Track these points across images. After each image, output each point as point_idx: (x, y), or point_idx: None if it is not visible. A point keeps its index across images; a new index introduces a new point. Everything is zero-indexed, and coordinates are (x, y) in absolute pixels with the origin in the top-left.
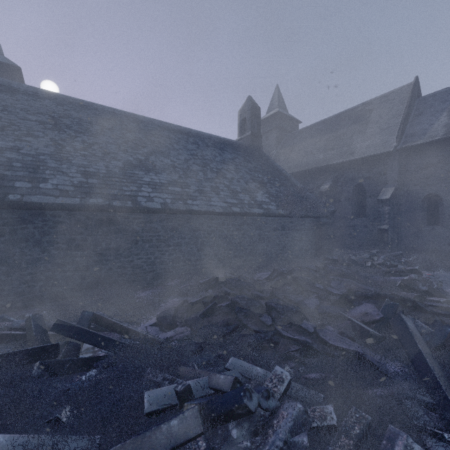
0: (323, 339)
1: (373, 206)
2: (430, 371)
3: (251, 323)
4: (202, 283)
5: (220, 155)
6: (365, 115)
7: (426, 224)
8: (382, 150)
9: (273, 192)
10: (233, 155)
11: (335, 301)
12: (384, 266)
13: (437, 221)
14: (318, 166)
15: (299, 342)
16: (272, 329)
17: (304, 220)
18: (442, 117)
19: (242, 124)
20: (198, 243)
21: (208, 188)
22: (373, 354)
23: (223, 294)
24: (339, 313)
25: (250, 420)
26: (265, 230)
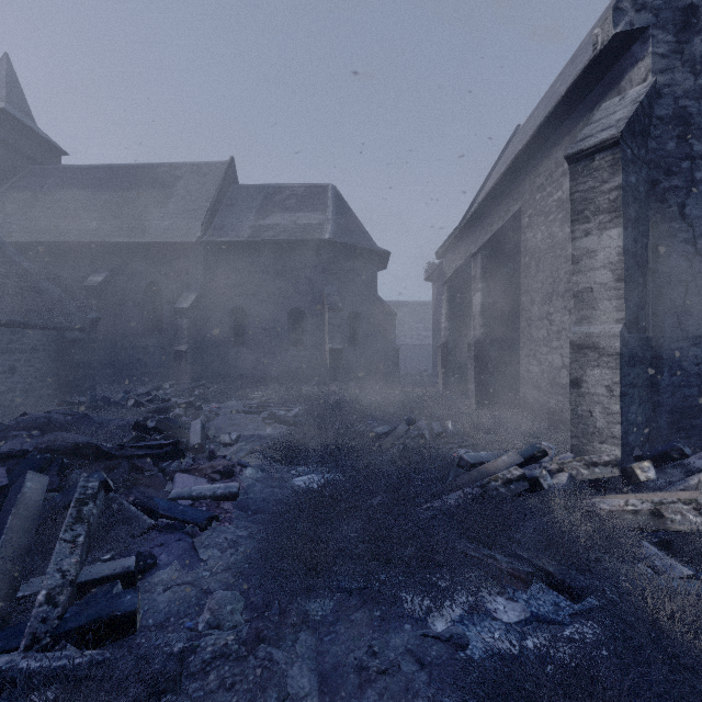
0: None
1: (172, 318)
2: None
3: None
4: None
5: None
6: (170, 182)
7: (234, 345)
8: (184, 238)
9: None
10: None
11: None
12: (159, 402)
13: (244, 341)
14: (84, 241)
15: None
16: None
17: (21, 332)
18: (251, 217)
19: None
20: None
21: None
22: None
23: None
24: None
25: None
26: None
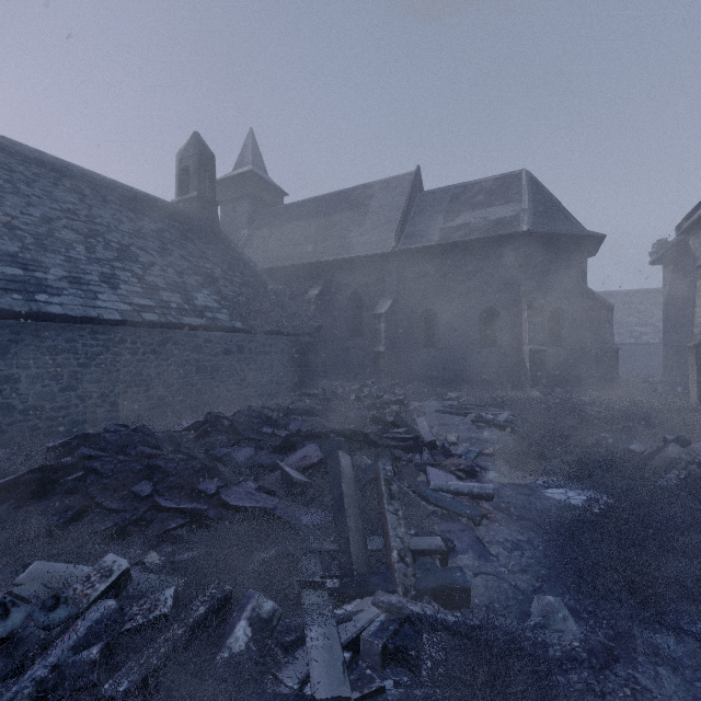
0: (223, 501)
1: (370, 322)
2: (344, 512)
3: (111, 499)
4: (53, 448)
5: (132, 220)
6: (365, 201)
7: (424, 346)
8: (380, 249)
9: (229, 293)
10: (161, 225)
11: (276, 447)
12: (372, 398)
13: (434, 342)
14: (305, 263)
15: (186, 512)
16: (150, 502)
17: (276, 338)
18: (439, 220)
19: (184, 177)
20: (63, 376)
21: (94, 275)
22: (291, 507)
23: (78, 459)
24: (276, 463)
25: (2, 654)
26: (209, 354)
